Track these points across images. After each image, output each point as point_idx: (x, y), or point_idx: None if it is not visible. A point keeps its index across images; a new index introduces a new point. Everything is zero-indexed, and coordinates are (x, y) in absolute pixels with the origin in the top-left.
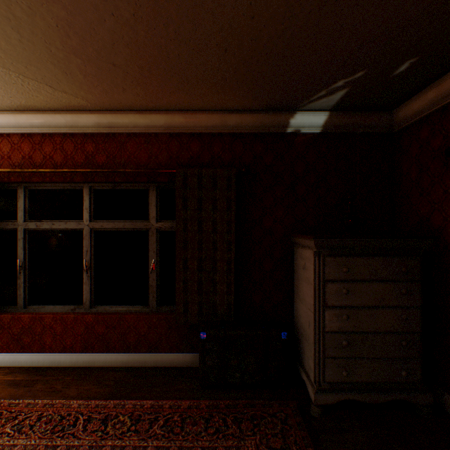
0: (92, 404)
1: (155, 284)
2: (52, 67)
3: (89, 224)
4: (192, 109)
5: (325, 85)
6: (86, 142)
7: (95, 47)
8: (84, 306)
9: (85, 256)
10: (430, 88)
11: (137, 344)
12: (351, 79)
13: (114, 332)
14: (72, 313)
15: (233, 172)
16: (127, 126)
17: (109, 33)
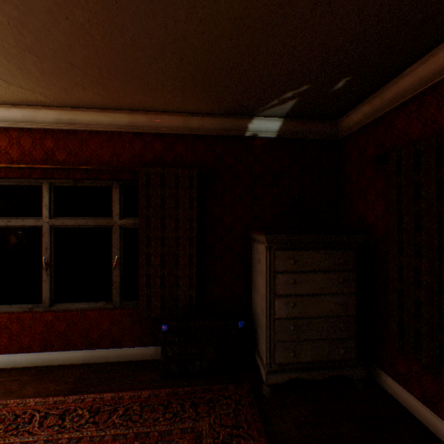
0: (50, 401)
1: (118, 280)
2: (5, 62)
3: (49, 221)
4: (155, 110)
5: (277, 95)
6: (45, 138)
7: (51, 46)
8: (44, 305)
9: (44, 254)
10: (365, 103)
11: (100, 340)
12: (299, 91)
13: (75, 330)
14: (30, 312)
15: (195, 172)
16: (89, 123)
17: (65, 35)
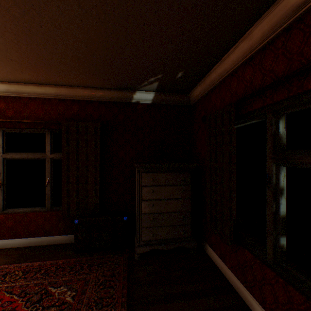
0: None
1: (49, 193)
2: None
3: (2, 155)
4: (72, 85)
5: (145, 79)
6: None
7: None
8: None
9: None
10: (198, 85)
11: (36, 231)
12: (157, 78)
13: (20, 225)
14: None
15: (98, 124)
16: (29, 93)
17: (2, 45)
